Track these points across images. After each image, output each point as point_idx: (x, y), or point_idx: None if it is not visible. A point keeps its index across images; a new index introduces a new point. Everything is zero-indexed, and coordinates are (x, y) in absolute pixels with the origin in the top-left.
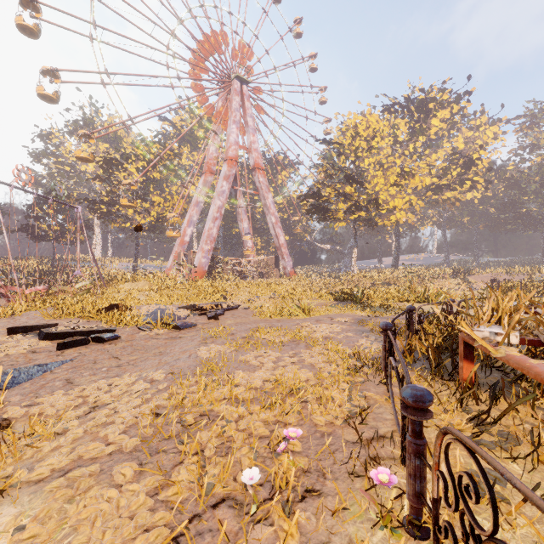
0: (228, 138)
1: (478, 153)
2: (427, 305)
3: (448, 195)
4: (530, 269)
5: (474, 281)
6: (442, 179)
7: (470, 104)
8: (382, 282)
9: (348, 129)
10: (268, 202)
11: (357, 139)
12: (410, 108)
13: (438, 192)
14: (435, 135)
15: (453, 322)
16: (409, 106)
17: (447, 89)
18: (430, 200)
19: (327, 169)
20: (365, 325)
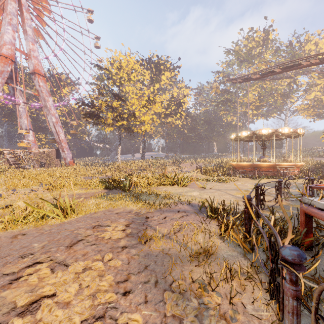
0: (1, 36)
1: (183, 99)
2: (177, 187)
3: (169, 120)
4: (204, 160)
5: (183, 167)
6: (166, 111)
7: (179, 73)
8: (136, 168)
9: (115, 63)
10: (48, 104)
11: (121, 71)
12: (151, 65)
13: (165, 117)
14: (163, 85)
15: (249, 223)
16: (151, 64)
17: (169, 61)
18: (161, 121)
19: (100, 88)
20: (148, 243)
